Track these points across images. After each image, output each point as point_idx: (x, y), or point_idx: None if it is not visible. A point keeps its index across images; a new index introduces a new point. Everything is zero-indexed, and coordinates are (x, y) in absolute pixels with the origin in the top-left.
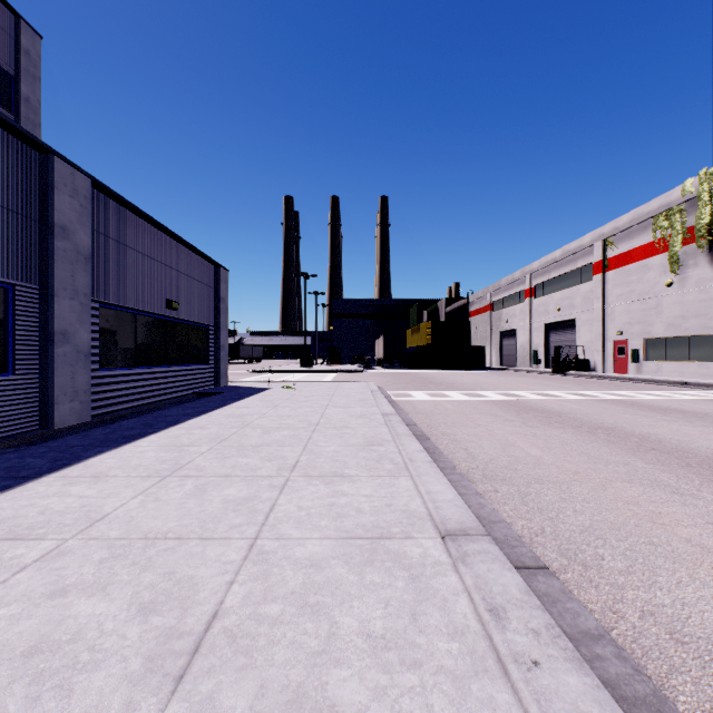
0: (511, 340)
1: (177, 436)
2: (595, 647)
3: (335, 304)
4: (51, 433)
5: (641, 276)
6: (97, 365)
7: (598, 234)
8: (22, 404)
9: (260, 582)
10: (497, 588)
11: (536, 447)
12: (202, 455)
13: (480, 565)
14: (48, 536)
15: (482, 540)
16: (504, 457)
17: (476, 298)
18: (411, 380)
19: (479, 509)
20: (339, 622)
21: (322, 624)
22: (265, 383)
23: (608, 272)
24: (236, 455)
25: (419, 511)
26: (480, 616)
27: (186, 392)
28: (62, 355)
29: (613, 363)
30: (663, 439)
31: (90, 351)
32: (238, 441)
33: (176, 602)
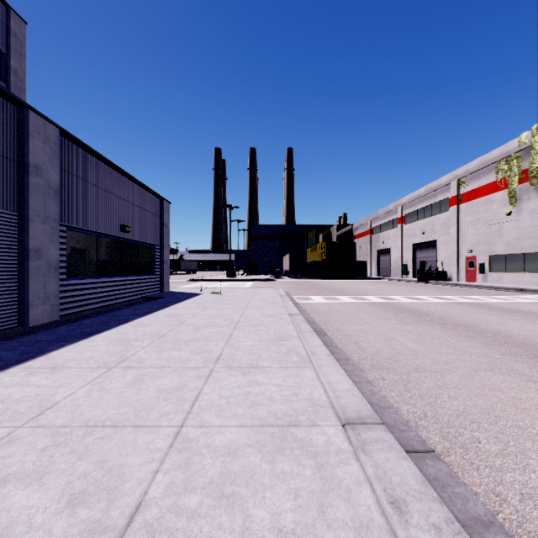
0: (387, 256)
1: (125, 332)
2: (487, 535)
3: (253, 229)
4: (27, 330)
5: (486, 208)
6: (65, 276)
7: (453, 175)
8: (3, 307)
9: (182, 470)
10: (396, 478)
11: (412, 341)
12: (143, 348)
13: (378, 454)
14: (2, 424)
15: (378, 429)
16: (387, 349)
17: (359, 224)
18: (311, 287)
19: (371, 396)
20: (252, 515)
21: (236, 517)
22: (199, 289)
23: (461, 204)
24: (171, 348)
25: (322, 400)
26: (383, 509)
27: (137, 296)
28: (36, 268)
29: (465, 274)
30: (512, 334)
31: (59, 264)
32: (174, 337)
33: (104, 492)
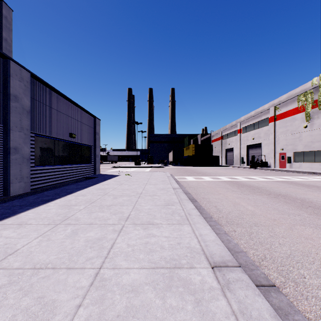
0: (231, 153)
1: (70, 200)
2: None
3: (151, 136)
4: (9, 198)
5: (292, 123)
6: (34, 164)
7: (272, 104)
8: None
9: (97, 305)
10: (254, 313)
11: (250, 205)
12: (80, 211)
13: (239, 291)
14: None
15: (237, 270)
16: (235, 211)
17: (215, 133)
18: (186, 171)
19: (228, 243)
20: None
21: None
22: (118, 173)
23: (276, 121)
24: (98, 211)
25: (196, 248)
26: None
27: (79, 177)
28: (15, 159)
29: (278, 163)
30: (313, 201)
31: (30, 157)
32: (100, 203)
33: None
